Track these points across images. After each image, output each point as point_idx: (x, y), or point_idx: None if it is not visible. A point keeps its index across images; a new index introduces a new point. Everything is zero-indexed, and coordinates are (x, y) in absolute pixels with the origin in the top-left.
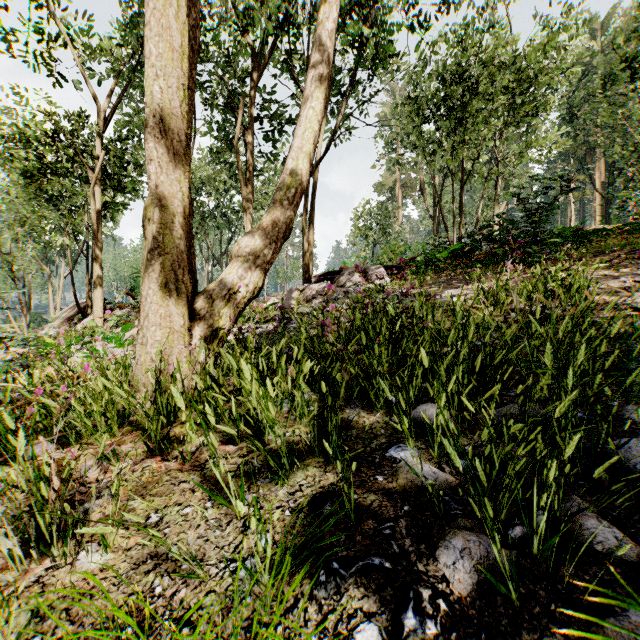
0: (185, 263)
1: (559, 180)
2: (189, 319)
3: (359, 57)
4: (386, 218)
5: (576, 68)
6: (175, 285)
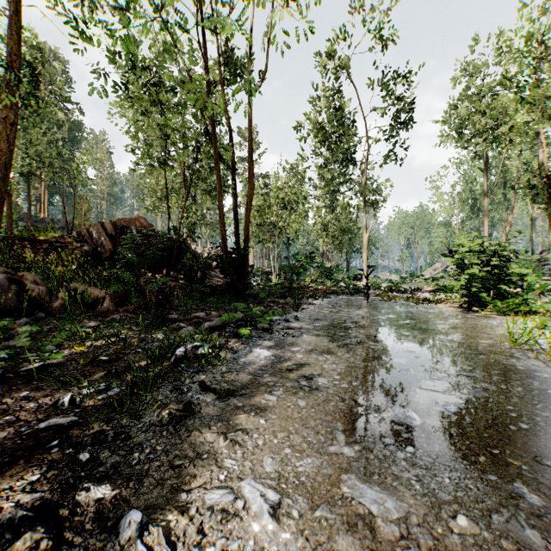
0: None
1: None
2: None
3: None
4: None
5: None
6: None
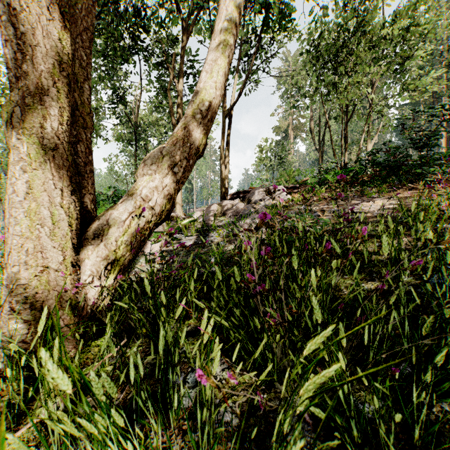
0: (65, 182)
1: (447, 109)
2: (74, 252)
3: (265, 21)
4: (283, 151)
5: (445, 22)
6: (50, 210)
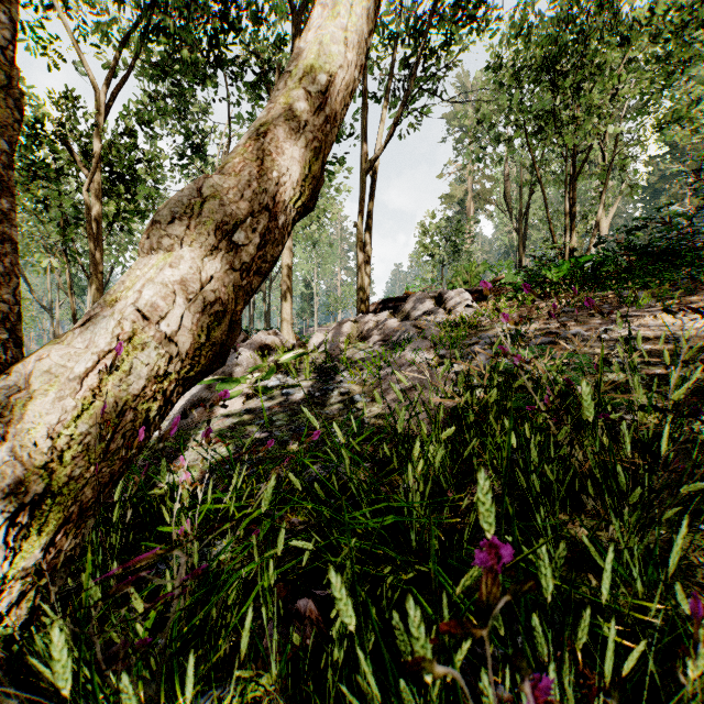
0: None
1: None
2: None
3: (433, 7)
4: (458, 233)
5: None
6: None
